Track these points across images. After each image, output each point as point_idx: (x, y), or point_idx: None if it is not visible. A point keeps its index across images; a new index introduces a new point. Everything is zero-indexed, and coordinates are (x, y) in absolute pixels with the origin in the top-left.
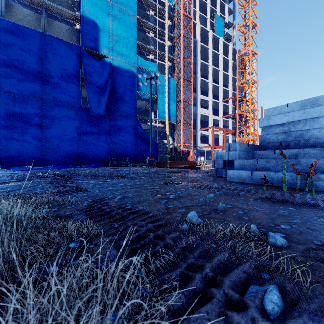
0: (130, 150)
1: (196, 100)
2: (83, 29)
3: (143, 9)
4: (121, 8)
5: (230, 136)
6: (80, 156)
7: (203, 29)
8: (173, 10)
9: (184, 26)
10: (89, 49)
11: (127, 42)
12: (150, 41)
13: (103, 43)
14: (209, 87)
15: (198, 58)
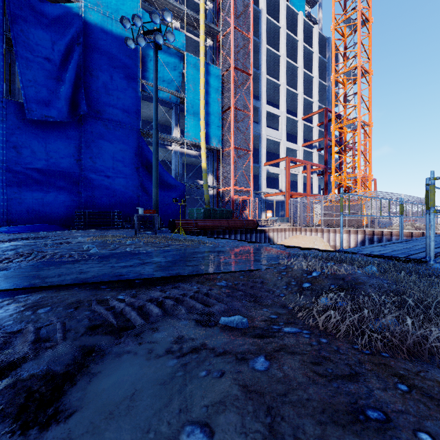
0: (126, 197)
1: (259, 114)
2: None
3: None
4: None
5: (314, 177)
6: (3, 207)
7: None
8: None
9: None
10: None
11: None
12: None
13: None
14: (281, 93)
15: (262, 41)
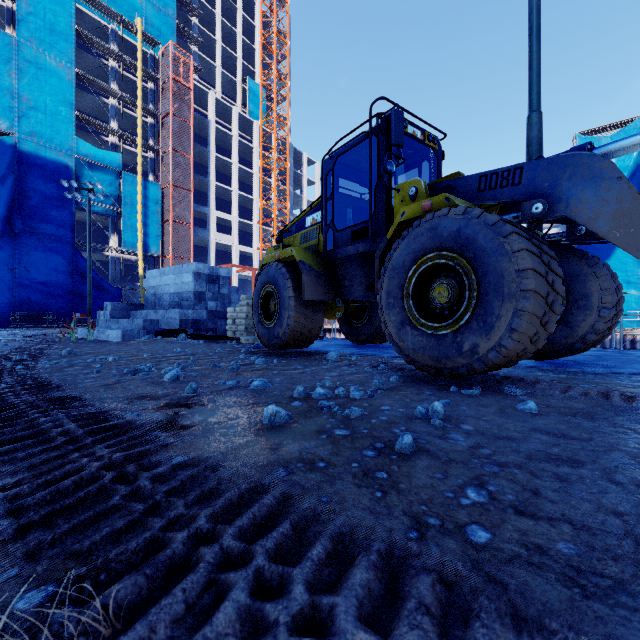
0: (60, 300)
1: (208, 219)
2: None
3: (95, 55)
4: (39, 51)
5: None
6: None
7: (222, 103)
8: (159, 65)
9: (175, 99)
10: None
11: (53, 113)
12: (110, 112)
13: None
14: (233, 198)
15: (211, 151)
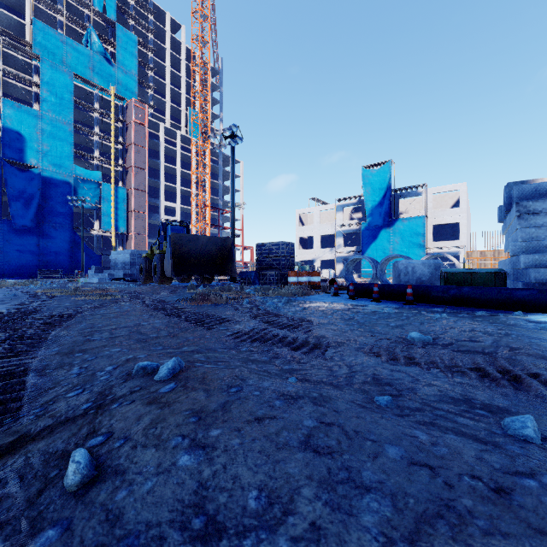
0: (65, 262)
1: (159, 207)
2: (4, 140)
3: (85, 111)
4: (53, 117)
5: None
6: (1, 268)
7: (169, 129)
8: (125, 111)
9: (136, 134)
10: (13, 161)
11: (61, 152)
12: (94, 145)
13: (30, 153)
14: (177, 192)
15: (161, 162)
